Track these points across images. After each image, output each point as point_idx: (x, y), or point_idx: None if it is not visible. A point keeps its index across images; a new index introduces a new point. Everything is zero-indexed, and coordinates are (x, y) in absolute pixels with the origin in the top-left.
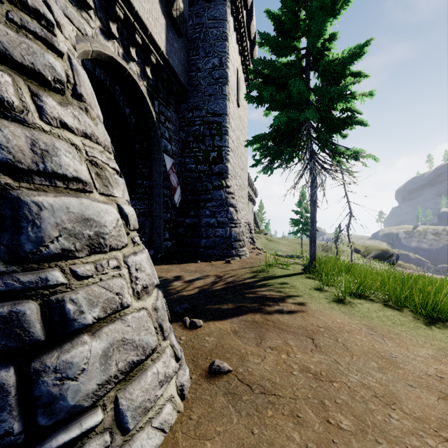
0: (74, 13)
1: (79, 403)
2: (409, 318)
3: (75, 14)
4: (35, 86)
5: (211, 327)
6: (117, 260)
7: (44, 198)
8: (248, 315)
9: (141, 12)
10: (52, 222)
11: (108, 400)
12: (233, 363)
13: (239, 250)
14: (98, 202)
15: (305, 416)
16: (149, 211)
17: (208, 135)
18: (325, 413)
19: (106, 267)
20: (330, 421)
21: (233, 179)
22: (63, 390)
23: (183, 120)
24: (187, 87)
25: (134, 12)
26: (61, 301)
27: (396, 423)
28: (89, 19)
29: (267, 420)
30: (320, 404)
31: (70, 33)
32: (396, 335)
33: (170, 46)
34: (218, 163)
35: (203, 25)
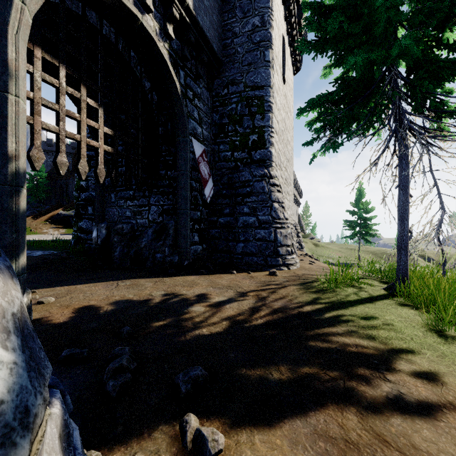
0: None
1: None
2: None
3: None
4: None
5: None
6: None
7: None
8: (327, 411)
9: None
10: None
11: None
12: None
13: (286, 257)
14: None
15: None
16: (174, 208)
17: (247, 114)
18: None
19: None
20: None
21: (278, 169)
22: None
23: (216, 99)
24: (222, 59)
25: None
26: None
27: None
28: None
29: None
30: None
31: None
32: None
33: (199, 1)
34: (259, 148)
35: None
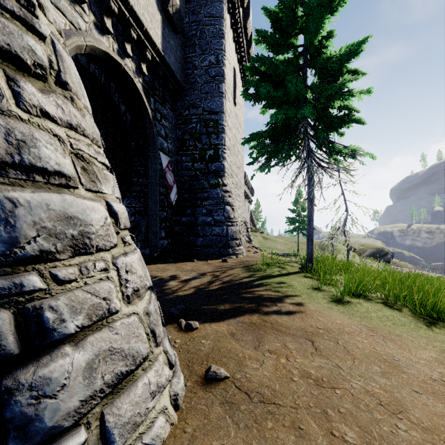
0: (67, 6)
1: (58, 424)
2: (409, 319)
3: (68, 7)
4: (12, 70)
5: (207, 330)
6: (105, 262)
7: (20, 194)
8: (245, 316)
9: (136, 8)
10: (29, 221)
11: (93, 417)
12: (230, 369)
13: (235, 248)
14: (83, 199)
15: (307, 427)
16: (145, 210)
17: (205, 133)
18: (328, 424)
19: (91, 270)
20: (334, 433)
21: (230, 177)
22: (39, 410)
23: (179, 117)
24: (184, 85)
25: (129, 7)
26: (39, 309)
27: (404, 435)
28: (82, 13)
29: (266, 433)
30: (322, 414)
31: (55, 17)
32: (397, 337)
33: (166, 43)
34: (215, 161)
35: (199, 22)
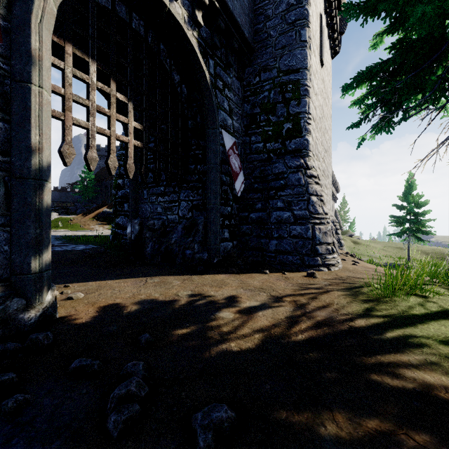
0: None
1: None
2: None
3: None
4: None
5: None
6: None
7: None
8: None
9: None
10: None
11: None
12: None
13: (326, 257)
14: None
15: None
16: (203, 203)
17: (281, 101)
18: None
19: None
20: None
21: (315, 159)
22: None
23: (247, 88)
24: (253, 45)
25: None
26: None
27: None
28: None
29: None
30: None
31: None
32: None
33: None
34: (295, 137)
35: None
